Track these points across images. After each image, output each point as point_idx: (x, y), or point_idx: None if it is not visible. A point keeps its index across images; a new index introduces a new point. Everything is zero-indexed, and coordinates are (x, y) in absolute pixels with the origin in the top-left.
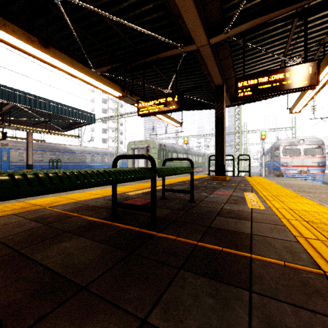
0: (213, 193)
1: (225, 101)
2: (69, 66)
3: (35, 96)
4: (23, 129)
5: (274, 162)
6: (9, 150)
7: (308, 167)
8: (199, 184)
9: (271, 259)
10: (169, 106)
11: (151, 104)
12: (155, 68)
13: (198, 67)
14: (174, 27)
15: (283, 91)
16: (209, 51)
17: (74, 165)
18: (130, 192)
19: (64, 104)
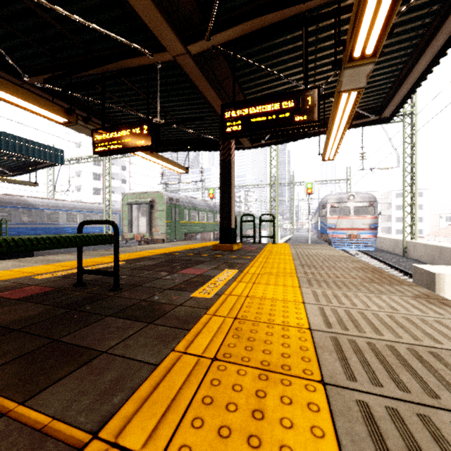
0: (177, 273)
1: (243, 141)
2: None
3: None
4: None
5: (321, 223)
6: None
7: (358, 230)
8: (183, 257)
9: (40, 414)
10: (137, 142)
11: (112, 137)
12: (129, 85)
13: (193, 88)
14: (136, 22)
15: (279, 127)
16: (193, 64)
17: (37, 228)
18: (45, 275)
19: (5, 132)
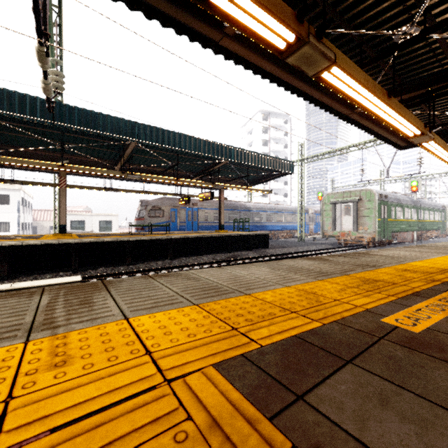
0: None
1: None
2: (398, 112)
3: (244, 151)
4: (228, 187)
5: None
6: (198, 210)
7: None
8: None
9: None
10: None
11: None
12: None
13: None
14: None
15: None
16: None
17: (250, 226)
18: None
19: (267, 155)
